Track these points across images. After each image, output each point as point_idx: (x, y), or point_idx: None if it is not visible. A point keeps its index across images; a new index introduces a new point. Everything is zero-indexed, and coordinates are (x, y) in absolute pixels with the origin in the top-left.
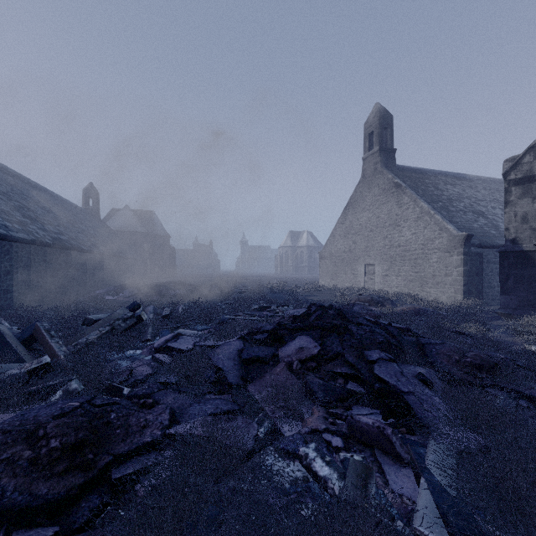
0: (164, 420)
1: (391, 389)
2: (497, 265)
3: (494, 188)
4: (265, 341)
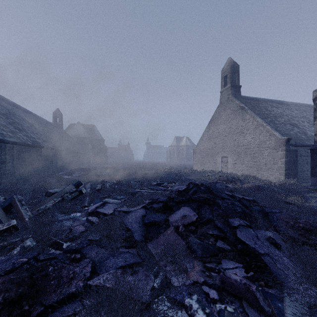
0: (87, 272)
1: (250, 249)
2: (306, 157)
3: (302, 109)
4: (160, 209)
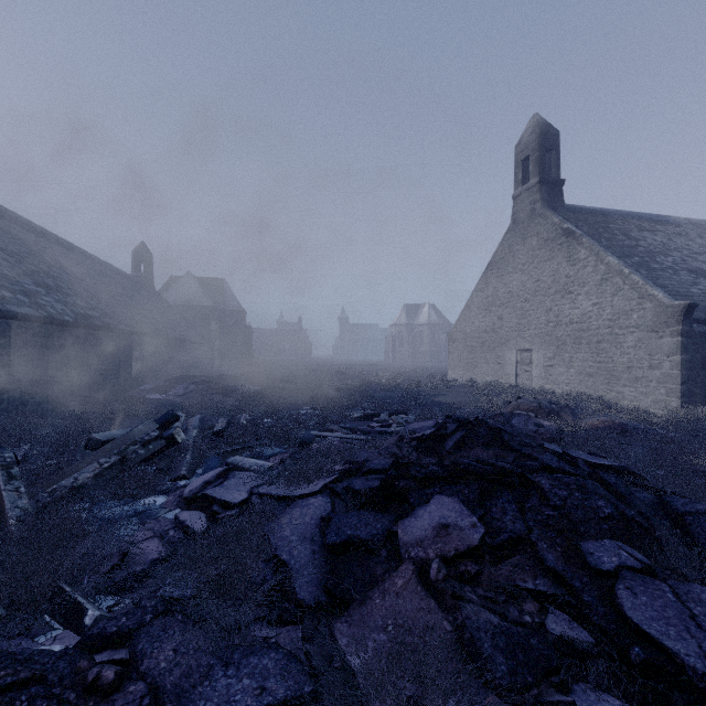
0: None
1: (685, 674)
2: None
3: None
4: (371, 500)
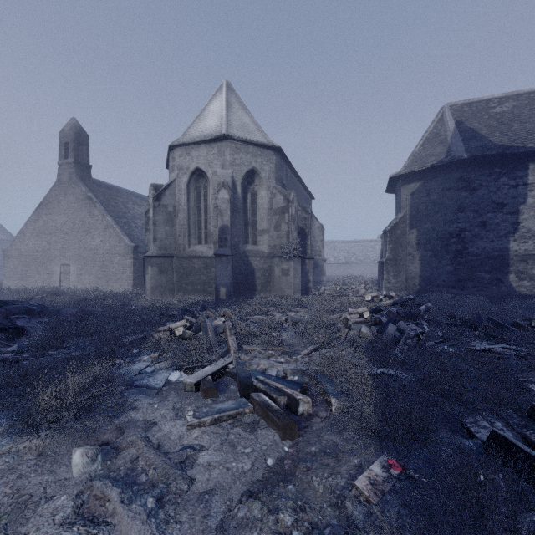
0: None
1: (19, 325)
2: None
3: None
4: None
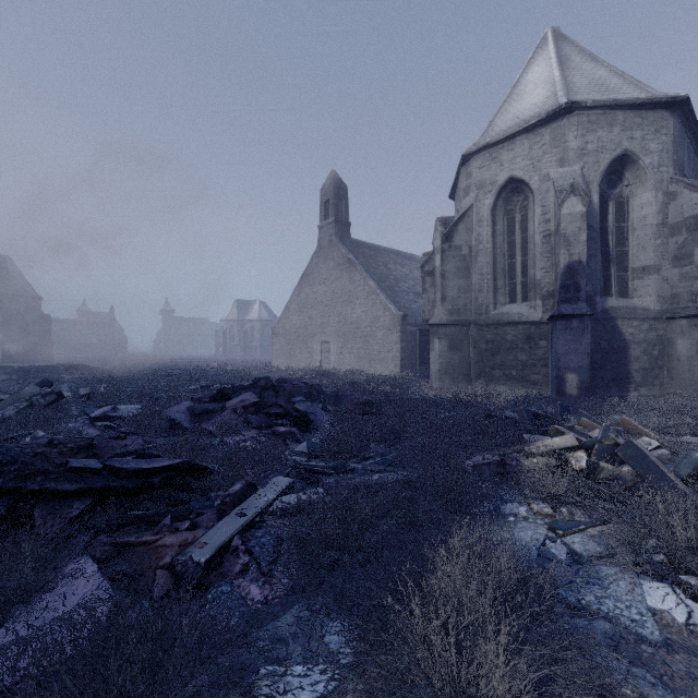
0: (140, 442)
1: (303, 413)
2: None
3: None
4: (213, 399)
